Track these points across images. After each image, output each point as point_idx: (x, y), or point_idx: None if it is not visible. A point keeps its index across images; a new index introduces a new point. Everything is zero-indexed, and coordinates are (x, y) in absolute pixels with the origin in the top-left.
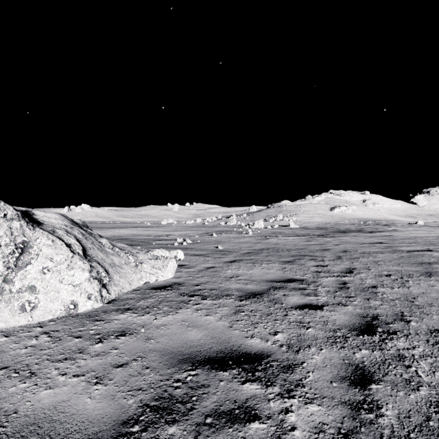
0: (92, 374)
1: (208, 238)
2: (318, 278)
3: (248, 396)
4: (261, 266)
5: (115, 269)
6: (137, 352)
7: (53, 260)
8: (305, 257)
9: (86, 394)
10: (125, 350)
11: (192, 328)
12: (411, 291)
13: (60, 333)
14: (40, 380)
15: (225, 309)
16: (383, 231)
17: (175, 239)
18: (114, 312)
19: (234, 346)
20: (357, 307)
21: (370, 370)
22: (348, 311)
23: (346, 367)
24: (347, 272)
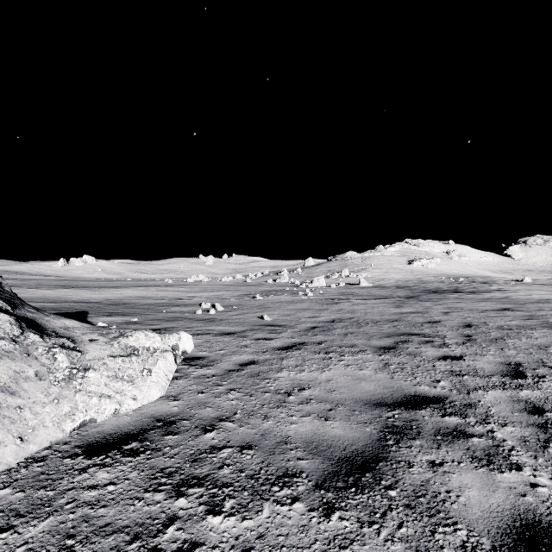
0: None
1: (248, 302)
2: (470, 394)
3: None
4: (343, 359)
5: None
6: None
7: None
8: (412, 338)
9: None
10: None
11: None
12: None
13: None
14: None
15: None
16: (489, 291)
17: (200, 304)
18: None
19: None
20: None
21: None
22: None
23: None
24: (514, 375)
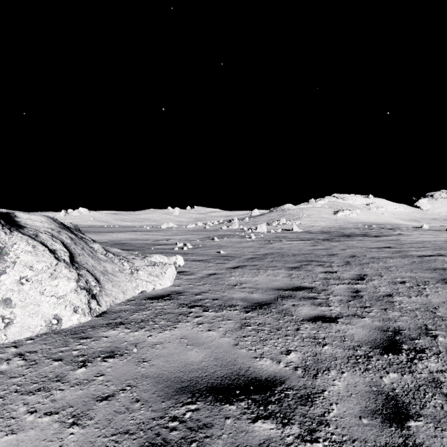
0: (68, 410)
1: (209, 242)
2: (328, 286)
3: (261, 441)
4: (266, 272)
5: (107, 277)
6: (126, 380)
7: (33, 268)
8: (312, 263)
9: (57, 441)
10: (112, 376)
11: (192, 346)
12: (431, 300)
13: (37, 354)
14: (1, 421)
15: (229, 322)
16: (389, 235)
17: (176, 244)
18: (104, 327)
19: (241, 370)
20: (374, 319)
21: (404, 400)
22: (366, 323)
23: (374, 396)
24: (358, 279)
